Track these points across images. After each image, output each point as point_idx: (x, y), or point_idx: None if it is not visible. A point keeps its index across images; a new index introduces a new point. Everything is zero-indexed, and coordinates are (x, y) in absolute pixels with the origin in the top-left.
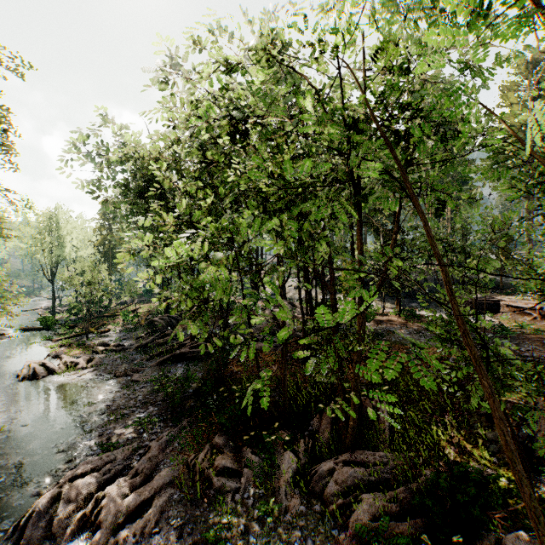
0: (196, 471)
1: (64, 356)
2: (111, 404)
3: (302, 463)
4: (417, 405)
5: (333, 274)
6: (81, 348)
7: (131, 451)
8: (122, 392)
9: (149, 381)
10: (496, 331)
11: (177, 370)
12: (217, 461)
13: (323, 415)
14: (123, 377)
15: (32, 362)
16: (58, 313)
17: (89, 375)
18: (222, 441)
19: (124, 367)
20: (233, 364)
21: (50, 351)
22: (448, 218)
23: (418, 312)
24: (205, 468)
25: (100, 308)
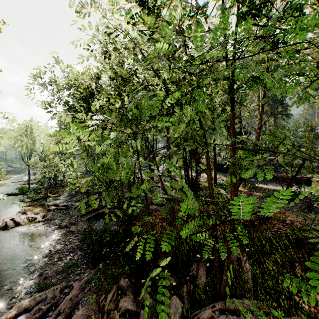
0: (104, 311)
1: (28, 213)
2: (52, 249)
3: (186, 306)
4: (269, 257)
5: (209, 160)
6: (41, 207)
7: (59, 290)
8: (61, 240)
9: (80, 232)
10: (316, 199)
11: (99, 224)
12: (121, 303)
13: (199, 263)
14: (64, 228)
15: (6, 217)
16: (32, 184)
17: (42, 226)
18: (126, 284)
19: (66, 221)
20: (136, 220)
21: (21, 209)
22: (272, 125)
23: (256, 185)
24: (111, 309)
25: (57, 181)
